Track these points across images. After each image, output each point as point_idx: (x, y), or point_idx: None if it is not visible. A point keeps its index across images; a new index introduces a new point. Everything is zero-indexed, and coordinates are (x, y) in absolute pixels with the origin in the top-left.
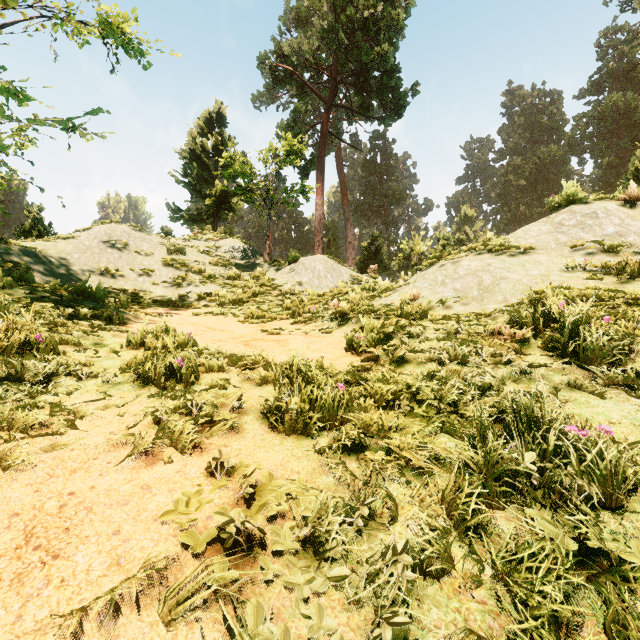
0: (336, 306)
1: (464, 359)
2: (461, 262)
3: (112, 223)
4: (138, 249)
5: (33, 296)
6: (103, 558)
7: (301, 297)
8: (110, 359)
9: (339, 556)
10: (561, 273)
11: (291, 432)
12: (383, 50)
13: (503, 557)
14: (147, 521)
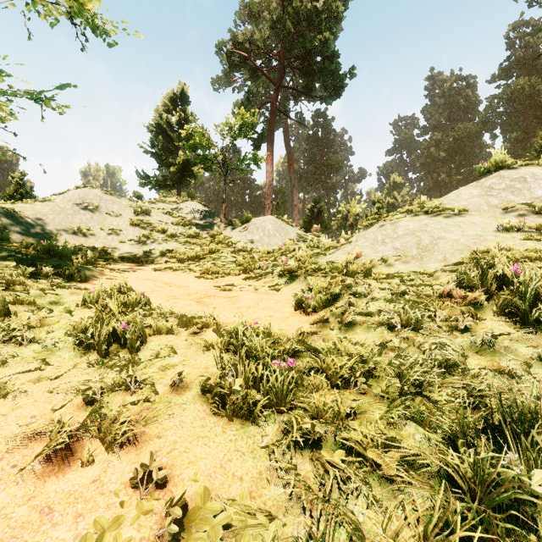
0: (284, 262)
1: (418, 324)
2: (399, 223)
3: (85, 188)
4: (108, 211)
5: None
6: None
7: (253, 254)
8: (62, 319)
9: None
10: (497, 233)
11: (235, 416)
12: (325, 37)
13: None
14: None
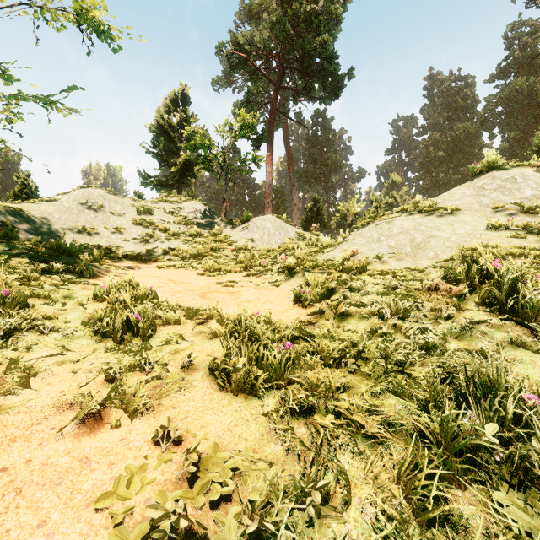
0: (283, 260)
1: (405, 314)
2: (394, 222)
3: (89, 187)
4: (112, 210)
5: (11, 252)
6: None
7: (253, 252)
8: (76, 311)
9: None
10: (486, 232)
11: (240, 391)
12: (324, 39)
13: None
14: (79, 507)
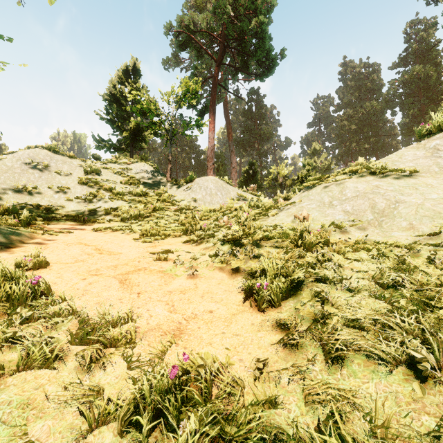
0: (226, 223)
1: None
2: (346, 184)
3: (36, 148)
4: (58, 170)
5: None
6: None
7: (195, 213)
8: None
9: None
10: None
11: None
12: (260, 20)
13: None
14: None
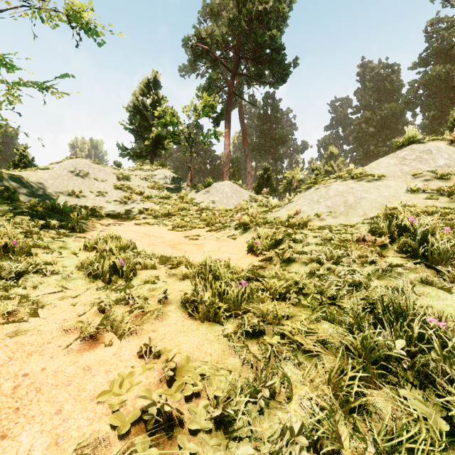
0: (239, 218)
1: (338, 260)
2: (331, 186)
3: (77, 158)
4: (96, 177)
5: (15, 211)
6: (44, 438)
7: (214, 212)
8: (70, 259)
9: (245, 435)
10: (406, 194)
11: (205, 319)
12: (273, 34)
13: (383, 435)
14: (85, 401)
